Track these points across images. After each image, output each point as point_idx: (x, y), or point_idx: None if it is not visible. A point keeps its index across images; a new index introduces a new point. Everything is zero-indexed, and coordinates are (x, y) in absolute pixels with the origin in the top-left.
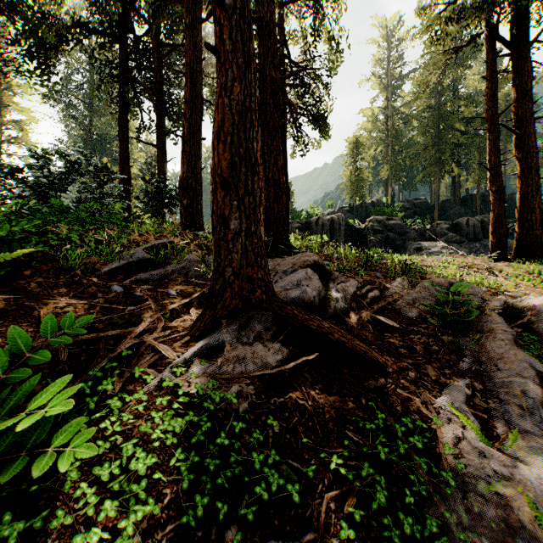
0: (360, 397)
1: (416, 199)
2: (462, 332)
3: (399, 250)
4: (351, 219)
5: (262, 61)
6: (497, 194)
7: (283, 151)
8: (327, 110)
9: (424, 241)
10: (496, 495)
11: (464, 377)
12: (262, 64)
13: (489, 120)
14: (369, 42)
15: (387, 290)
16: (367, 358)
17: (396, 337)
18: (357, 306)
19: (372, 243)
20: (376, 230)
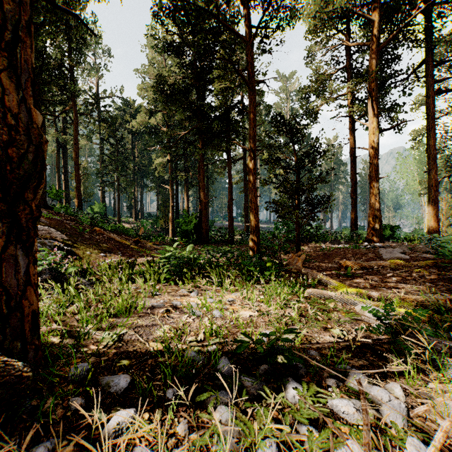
0: None
1: None
2: None
3: None
4: None
5: None
6: None
7: None
8: None
9: None
10: None
11: None
12: None
13: (58, 168)
14: None
15: None
16: None
17: None
18: None
19: None
20: None
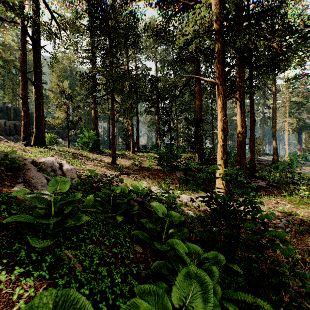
0: None
1: None
2: (17, 171)
3: None
4: None
5: None
6: (26, 112)
7: None
8: None
9: None
10: None
11: (21, 183)
12: None
13: (21, 72)
14: None
15: None
16: None
17: None
18: None
19: None
20: None
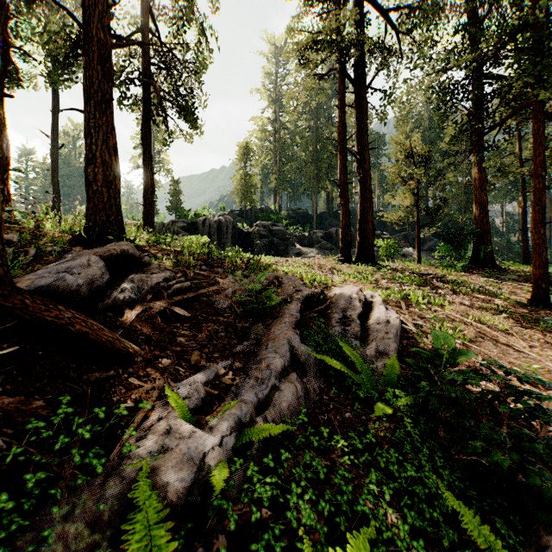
0: (65, 393)
1: (299, 209)
2: (260, 318)
3: (282, 255)
4: (242, 223)
5: (87, 17)
6: (345, 207)
7: (147, 137)
8: (194, 102)
9: (304, 247)
10: (139, 471)
11: (229, 358)
12: (87, 20)
13: (339, 144)
14: (259, 54)
15: (218, 284)
16: (115, 349)
17: (184, 326)
18: (157, 298)
19: (258, 247)
20: (262, 234)
